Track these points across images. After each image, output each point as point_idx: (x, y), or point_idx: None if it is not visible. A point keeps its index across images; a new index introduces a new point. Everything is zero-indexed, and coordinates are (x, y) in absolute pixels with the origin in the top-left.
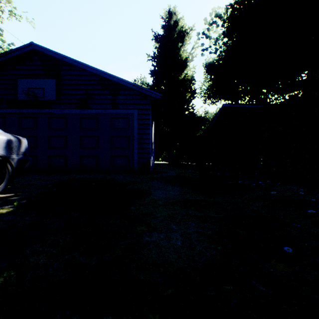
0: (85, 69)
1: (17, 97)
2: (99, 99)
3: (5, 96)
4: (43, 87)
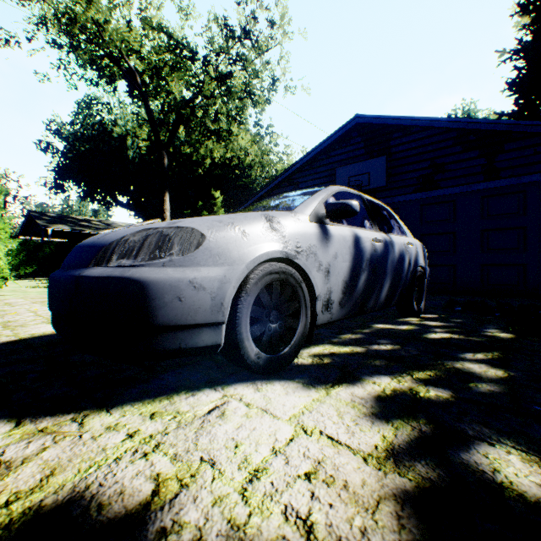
0: (436, 126)
1: None
2: (457, 170)
3: None
4: (368, 171)
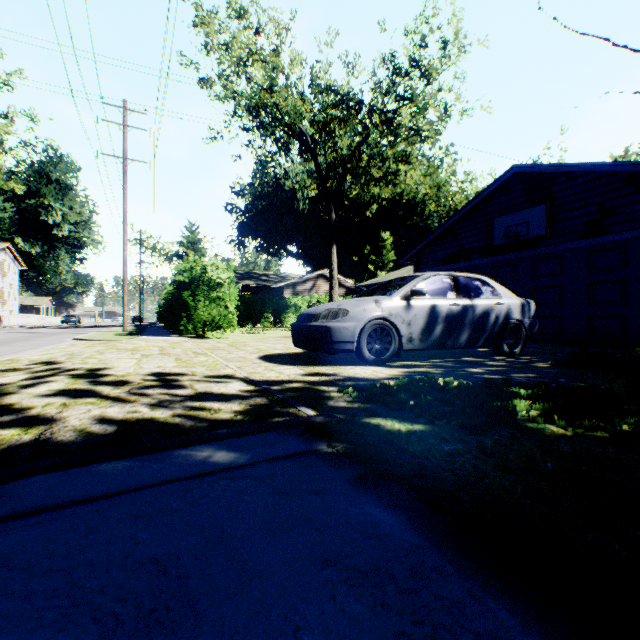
0: (599, 171)
1: (492, 243)
2: (629, 213)
3: (477, 244)
4: (526, 221)
